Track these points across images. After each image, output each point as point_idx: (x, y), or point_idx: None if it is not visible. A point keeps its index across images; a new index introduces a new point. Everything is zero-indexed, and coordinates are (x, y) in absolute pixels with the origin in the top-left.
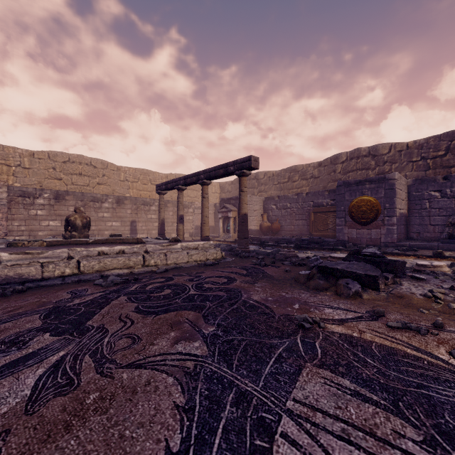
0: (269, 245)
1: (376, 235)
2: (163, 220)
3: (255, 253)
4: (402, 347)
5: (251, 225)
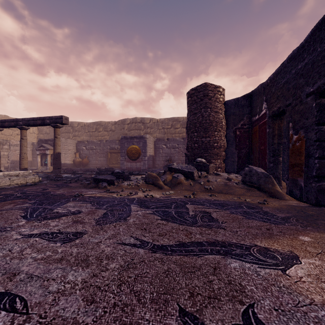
0: (79, 173)
1: (139, 166)
2: None
3: (66, 178)
4: (105, 195)
5: (66, 160)
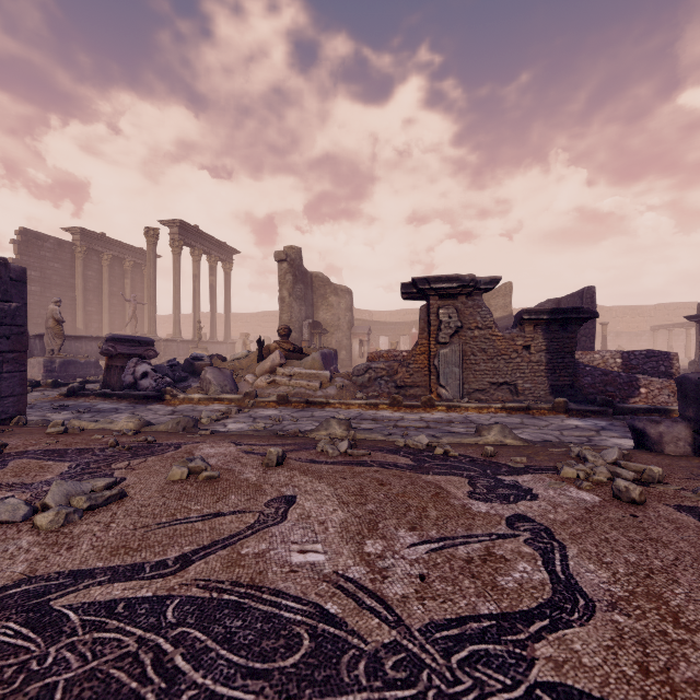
0: None
1: None
2: (655, 348)
3: None
4: None
5: None
